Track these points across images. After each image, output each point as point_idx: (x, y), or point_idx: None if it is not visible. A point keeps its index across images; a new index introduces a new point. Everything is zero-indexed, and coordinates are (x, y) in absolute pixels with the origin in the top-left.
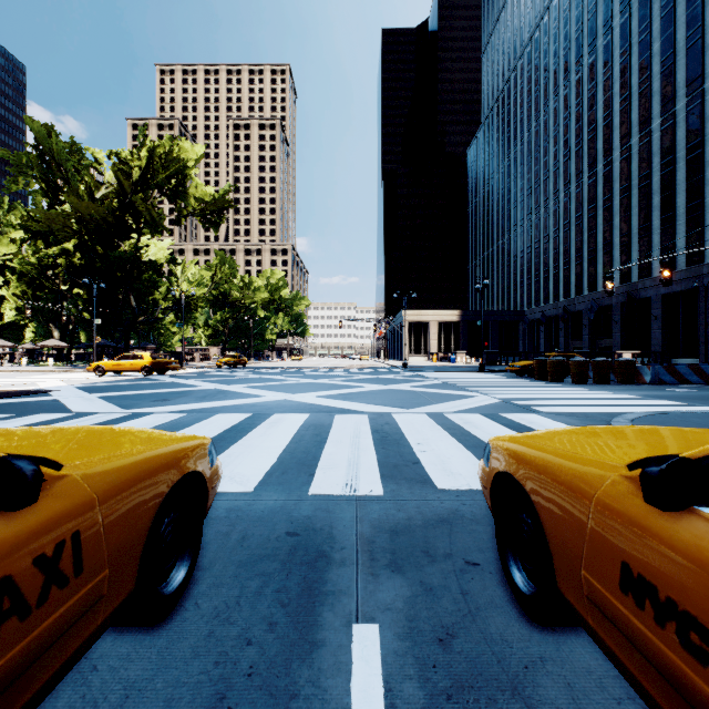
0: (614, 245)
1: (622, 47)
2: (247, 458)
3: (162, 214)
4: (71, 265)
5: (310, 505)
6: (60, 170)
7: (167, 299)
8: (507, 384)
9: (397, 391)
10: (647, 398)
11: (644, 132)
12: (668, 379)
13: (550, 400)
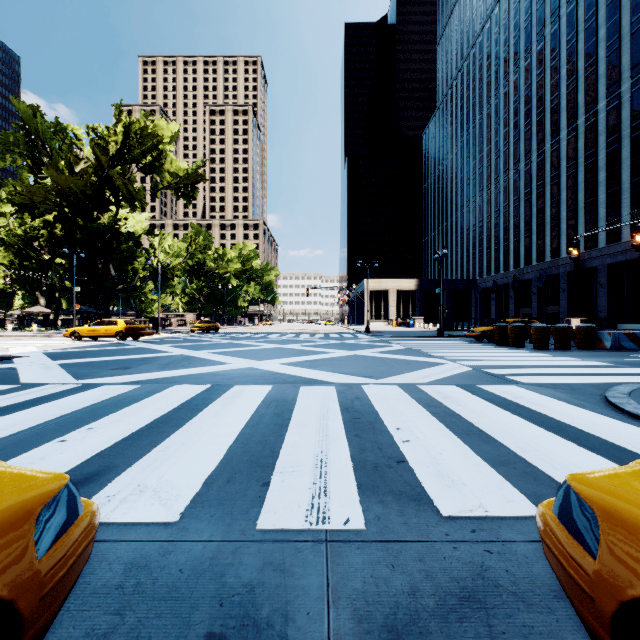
0: (561, 218)
1: (569, 34)
2: (187, 453)
3: (142, 190)
4: (53, 236)
5: (257, 554)
6: (45, 147)
7: (147, 269)
8: (471, 350)
9: (363, 357)
10: (620, 365)
11: (590, 113)
12: (628, 345)
13: (522, 368)
